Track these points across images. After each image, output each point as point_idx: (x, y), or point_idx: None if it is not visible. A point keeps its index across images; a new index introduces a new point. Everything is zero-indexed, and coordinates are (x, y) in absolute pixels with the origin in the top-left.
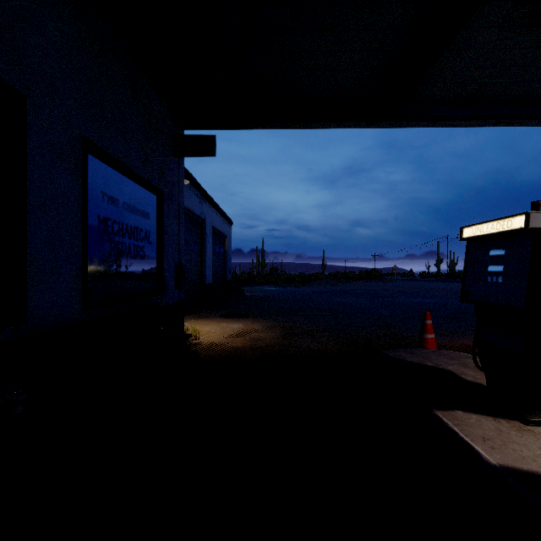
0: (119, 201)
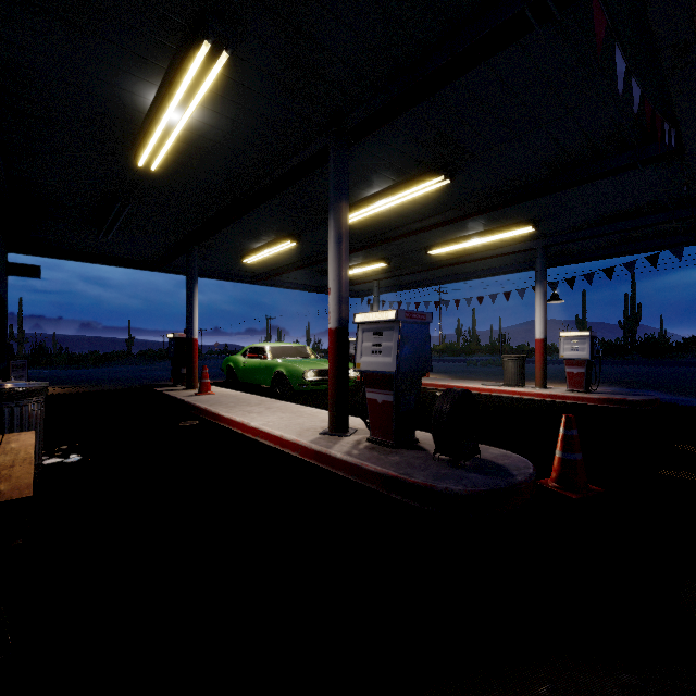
0: None
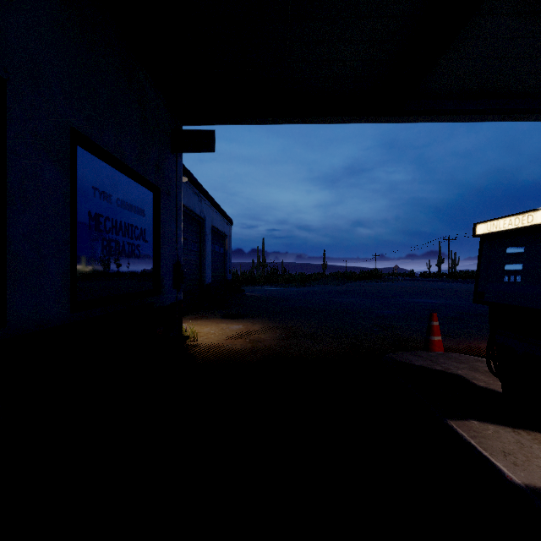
0: (112, 197)
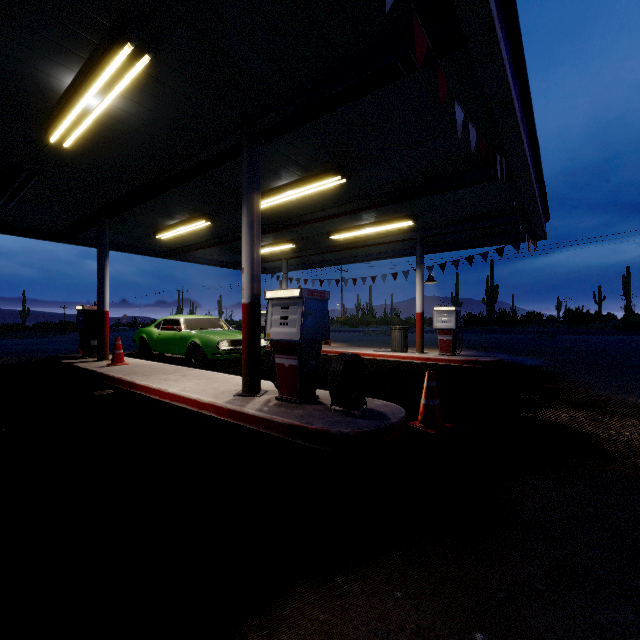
0: None
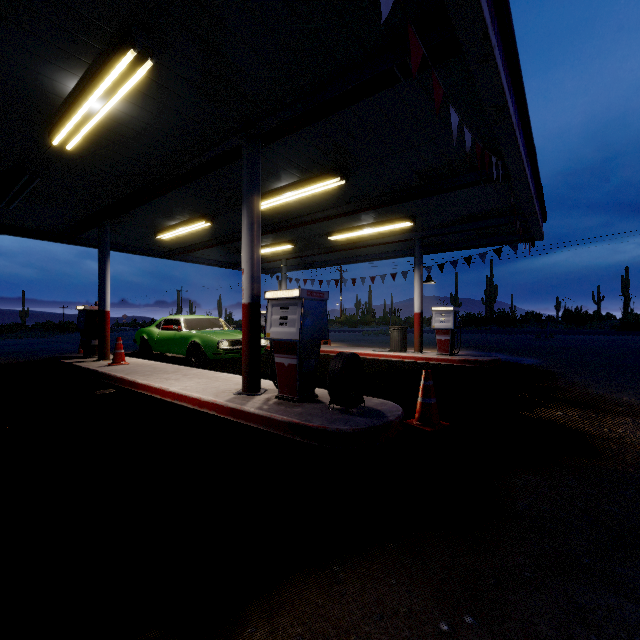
0: None
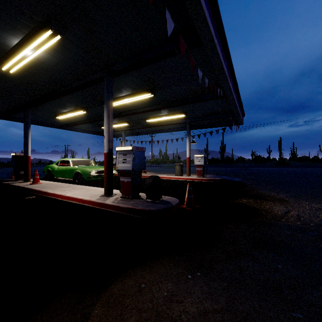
0: None
